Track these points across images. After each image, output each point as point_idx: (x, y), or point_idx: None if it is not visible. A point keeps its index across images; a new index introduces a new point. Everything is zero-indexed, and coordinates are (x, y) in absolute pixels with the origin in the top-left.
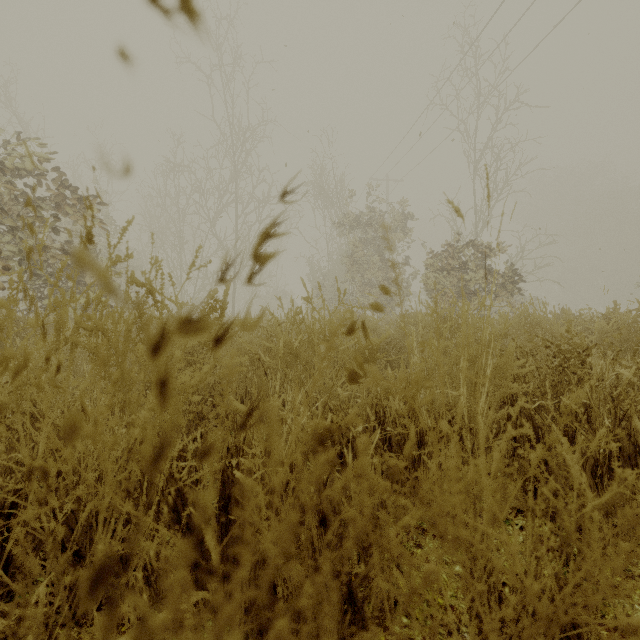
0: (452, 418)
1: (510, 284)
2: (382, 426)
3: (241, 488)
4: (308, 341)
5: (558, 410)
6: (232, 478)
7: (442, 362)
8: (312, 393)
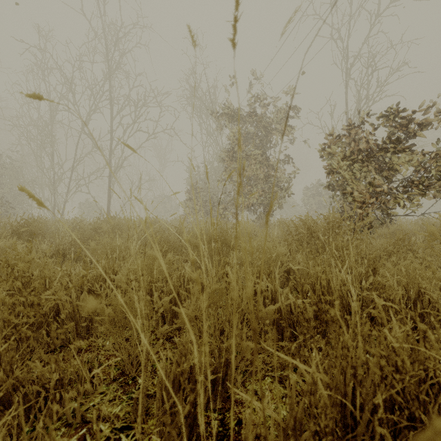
0: None
1: None
2: None
3: None
4: None
5: None
6: None
7: None
8: None
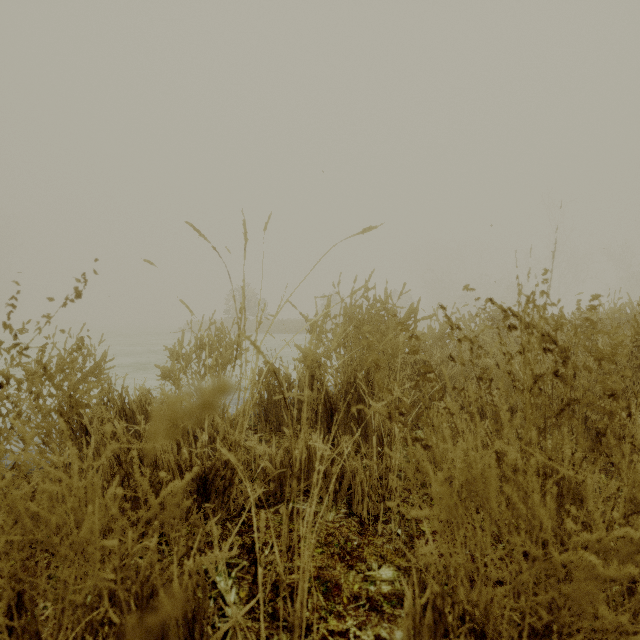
0: None
1: None
2: None
3: None
4: None
5: None
6: None
7: None
8: None
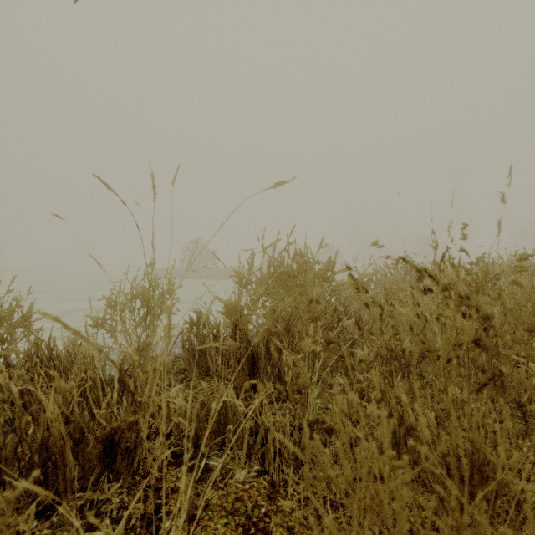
0: None
1: None
2: None
3: None
4: None
5: None
6: None
7: None
8: None
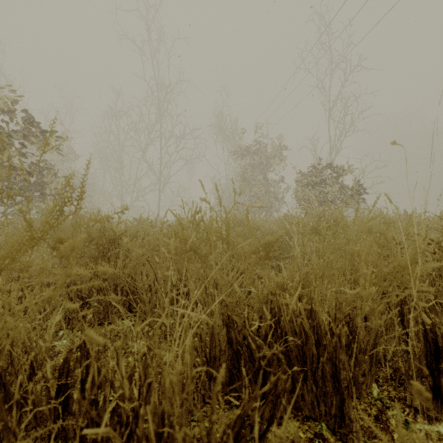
0: (347, 315)
1: (357, 195)
2: (277, 322)
3: (106, 439)
4: (206, 238)
5: (435, 302)
6: (98, 421)
7: (329, 258)
8: (210, 286)
